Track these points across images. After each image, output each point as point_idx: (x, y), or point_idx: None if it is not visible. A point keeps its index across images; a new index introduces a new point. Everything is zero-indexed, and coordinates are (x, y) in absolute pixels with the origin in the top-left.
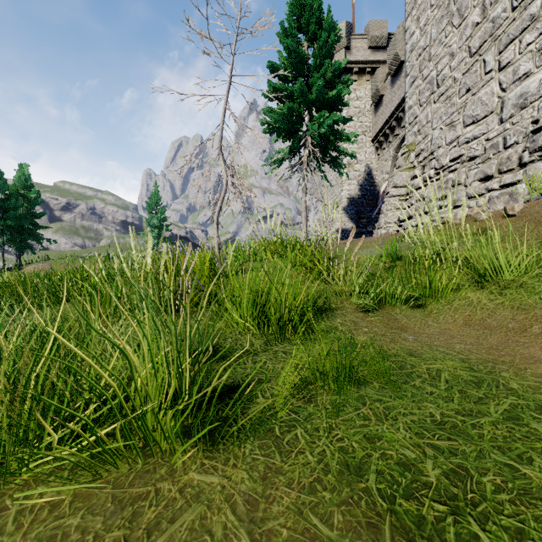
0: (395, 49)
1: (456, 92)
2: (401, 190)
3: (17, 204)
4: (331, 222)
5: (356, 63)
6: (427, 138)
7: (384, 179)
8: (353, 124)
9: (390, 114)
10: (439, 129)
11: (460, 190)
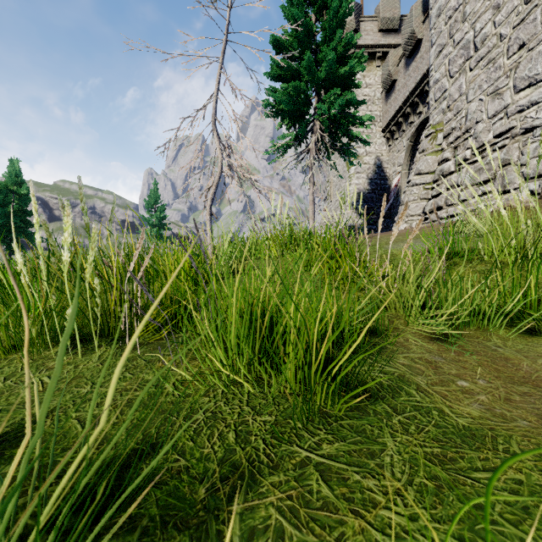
0: (411, 26)
1: (504, 52)
2: (427, 177)
3: (6, 201)
4: (338, 219)
5: (366, 47)
6: (460, 114)
7: (397, 171)
8: (362, 113)
9: (404, 100)
10: (478, 101)
11: (512, 171)
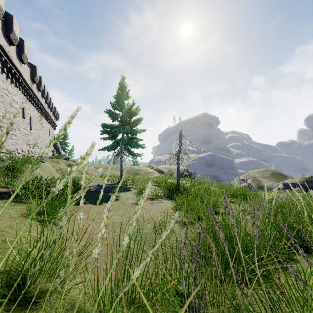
0: None
1: None
2: None
3: None
4: None
5: None
6: None
7: None
8: None
9: None
10: None
11: None
